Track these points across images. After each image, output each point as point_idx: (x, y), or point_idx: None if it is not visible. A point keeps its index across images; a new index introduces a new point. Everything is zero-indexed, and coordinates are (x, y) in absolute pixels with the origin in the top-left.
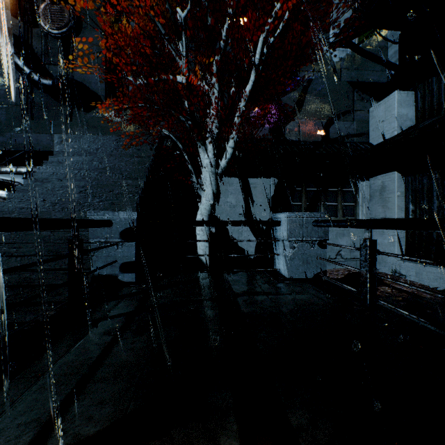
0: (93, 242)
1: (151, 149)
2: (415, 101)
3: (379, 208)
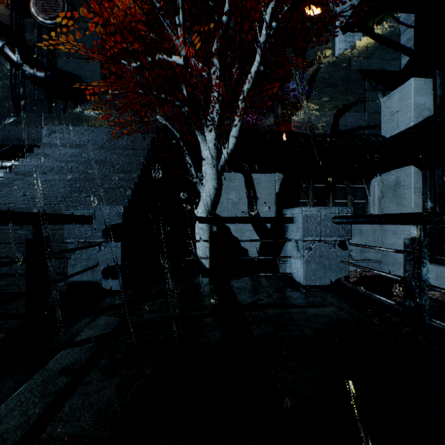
0: (70, 242)
1: (147, 141)
2: (433, 89)
3: (393, 205)
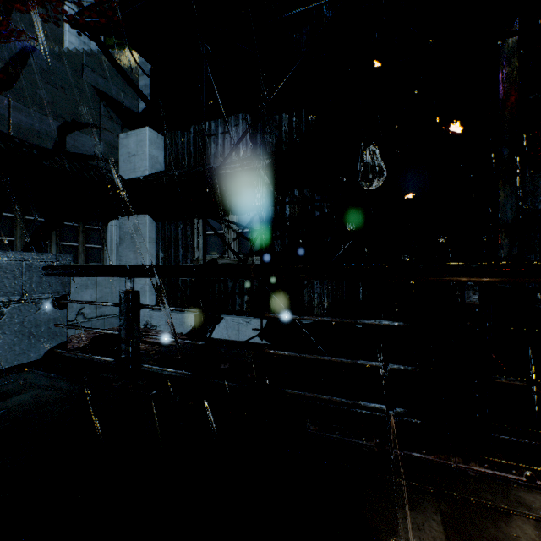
0: None
1: None
2: (165, 147)
3: (132, 253)
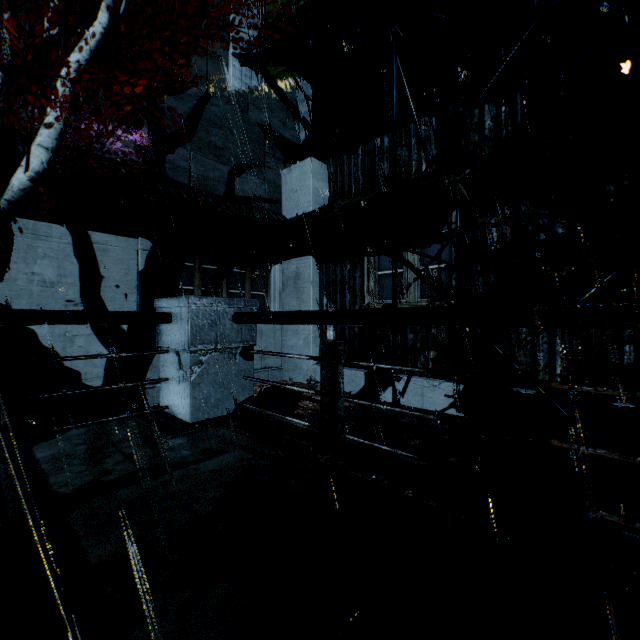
0: None
1: None
2: (328, 177)
3: (294, 300)
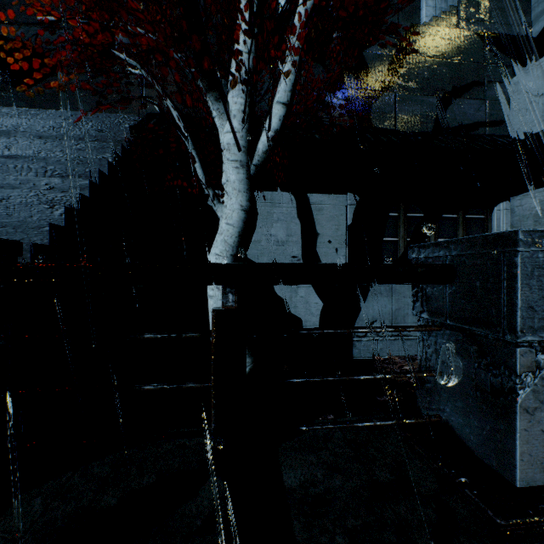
0: None
1: (126, 130)
2: None
3: None
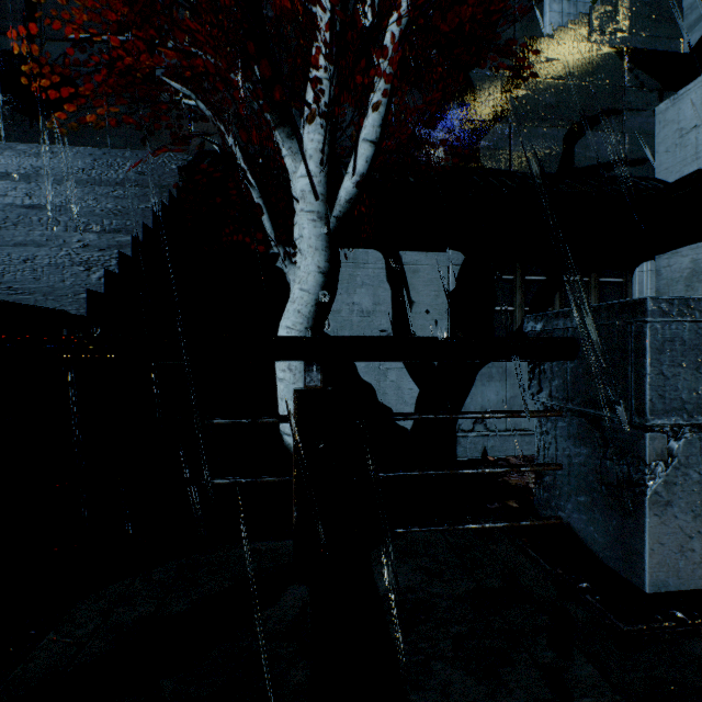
0: None
1: (173, 172)
2: None
3: None
